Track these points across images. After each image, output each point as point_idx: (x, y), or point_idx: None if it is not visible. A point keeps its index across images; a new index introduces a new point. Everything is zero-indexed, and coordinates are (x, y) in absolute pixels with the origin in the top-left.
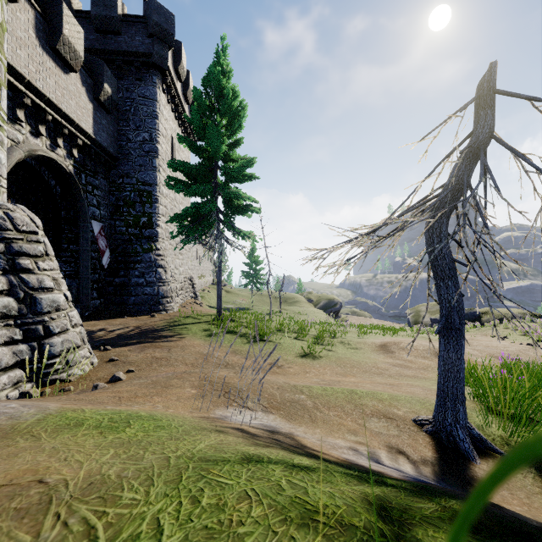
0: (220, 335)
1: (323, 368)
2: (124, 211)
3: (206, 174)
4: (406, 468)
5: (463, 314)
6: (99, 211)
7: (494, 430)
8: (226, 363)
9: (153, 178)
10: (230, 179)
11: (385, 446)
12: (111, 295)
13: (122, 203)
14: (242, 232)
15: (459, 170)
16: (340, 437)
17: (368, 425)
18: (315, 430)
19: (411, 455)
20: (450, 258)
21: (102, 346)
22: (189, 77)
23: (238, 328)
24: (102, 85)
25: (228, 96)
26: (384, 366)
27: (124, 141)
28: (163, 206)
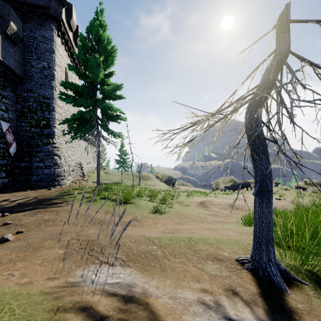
0: (97, 201)
1: (167, 220)
2: (28, 115)
3: (88, 92)
4: (247, 315)
5: (272, 180)
6: (7, 114)
7: (288, 261)
8: (100, 221)
9: (51, 94)
10: (106, 97)
11: (223, 290)
12: (17, 175)
13: (26, 110)
14: (114, 132)
15: (269, 73)
16: (187, 286)
17: (206, 268)
18: (165, 282)
19: (243, 295)
20: (264, 138)
21: (0, 213)
22: (78, 30)
23: (111, 195)
24: (8, 23)
25: (104, 41)
26: (203, 216)
27: (28, 67)
28: (58, 114)
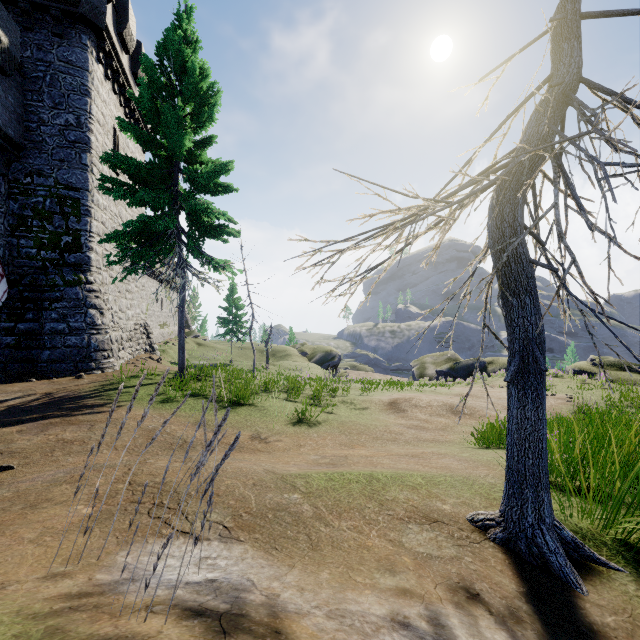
0: (179, 400)
1: (322, 438)
2: (33, 225)
3: (161, 177)
4: None
5: (544, 349)
6: None
7: (577, 521)
8: (182, 441)
9: (82, 180)
10: (197, 188)
11: (446, 589)
12: (10, 349)
13: (30, 213)
14: (214, 260)
15: (539, 124)
16: (368, 584)
17: (407, 541)
18: (319, 575)
19: (490, 600)
20: (530, 260)
21: None
22: (141, 51)
23: (207, 389)
24: None
25: (193, 73)
26: (397, 429)
27: (33, 123)
28: (98, 222)
